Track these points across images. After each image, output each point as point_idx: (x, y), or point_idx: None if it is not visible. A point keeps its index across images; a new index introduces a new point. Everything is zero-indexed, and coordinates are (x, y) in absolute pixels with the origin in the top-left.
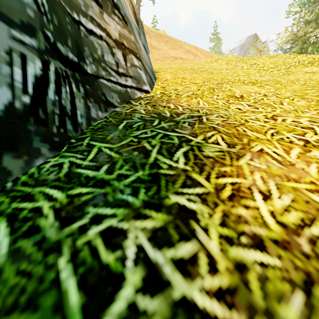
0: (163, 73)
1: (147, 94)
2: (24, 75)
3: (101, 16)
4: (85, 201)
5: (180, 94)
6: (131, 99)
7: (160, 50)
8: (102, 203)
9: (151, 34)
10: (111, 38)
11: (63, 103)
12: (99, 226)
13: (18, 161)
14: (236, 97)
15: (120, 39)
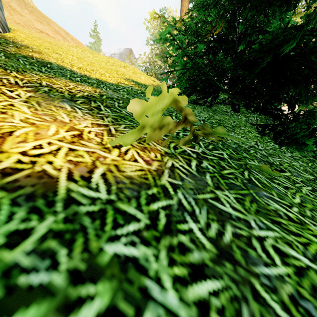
0: (19, 32)
1: (0, 33)
2: None
3: None
4: None
5: (25, 41)
6: None
7: (22, 16)
8: None
9: None
10: None
11: None
12: None
13: None
14: (57, 53)
15: None
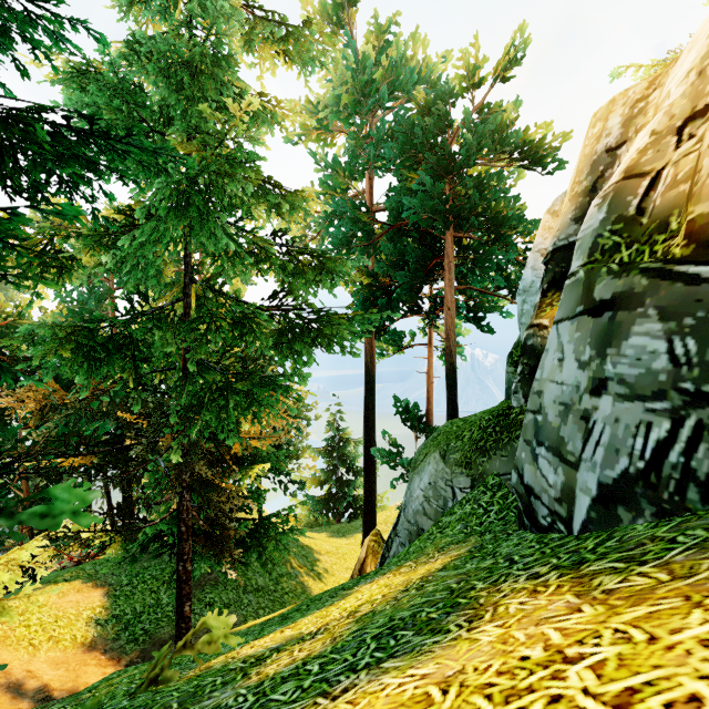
0: None
1: None
2: (645, 442)
3: None
4: (578, 551)
5: None
6: None
7: None
8: (572, 555)
9: None
10: None
11: (693, 465)
12: (555, 560)
13: (628, 514)
14: None
15: None
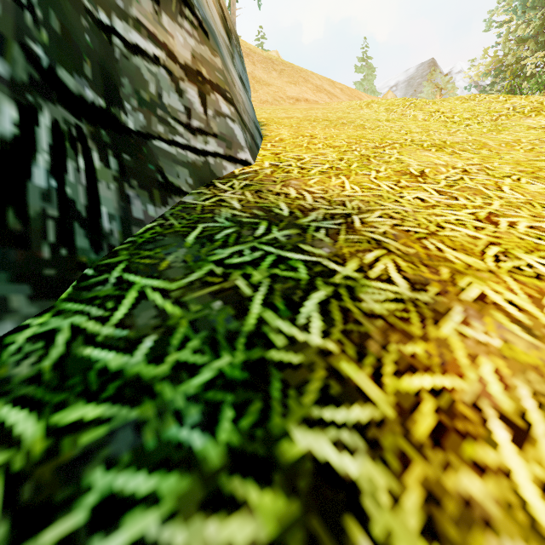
0: (275, 126)
1: (246, 168)
2: None
3: (157, 19)
4: (89, 447)
5: (308, 168)
6: (215, 178)
7: (270, 85)
8: (129, 454)
9: (254, 57)
10: (176, 61)
11: (69, 193)
12: (111, 539)
13: None
14: (412, 176)
15: (194, 64)
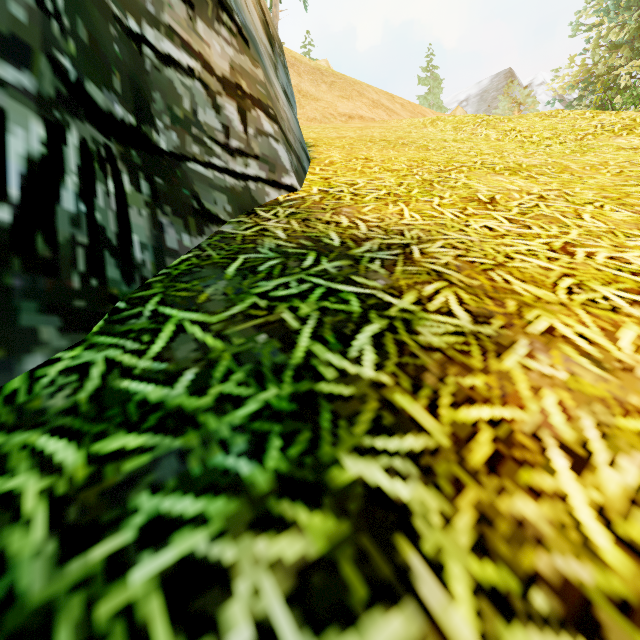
0: (324, 147)
1: (292, 195)
2: None
3: (191, 25)
4: (133, 473)
5: (362, 194)
6: (256, 206)
7: (318, 100)
8: (175, 479)
9: (300, 67)
10: (213, 73)
11: (99, 219)
12: (160, 555)
13: None
14: (481, 202)
15: (233, 77)
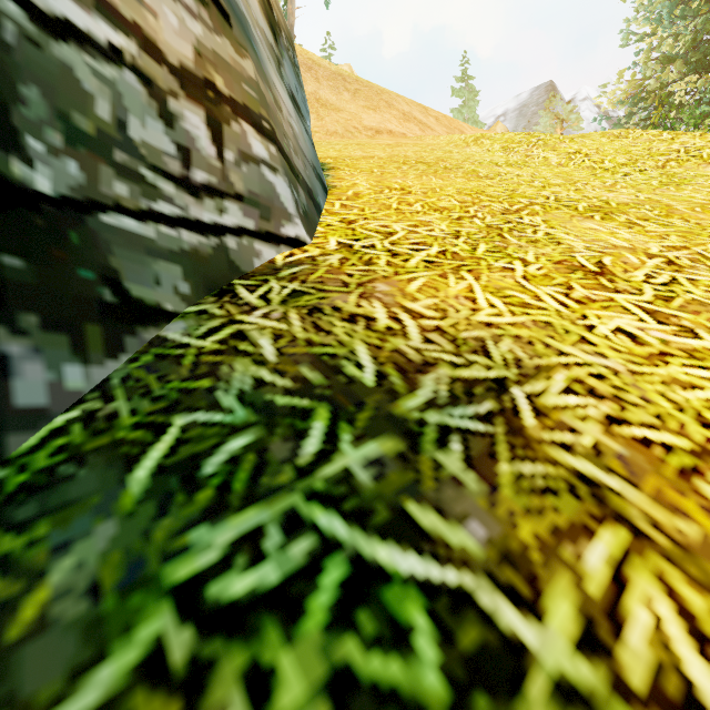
0: (347, 171)
1: (297, 253)
2: None
3: None
4: None
5: (403, 253)
6: (237, 276)
7: (340, 110)
8: None
9: (318, 72)
10: (162, 60)
11: None
12: None
13: None
14: (588, 273)
15: (199, 68)
